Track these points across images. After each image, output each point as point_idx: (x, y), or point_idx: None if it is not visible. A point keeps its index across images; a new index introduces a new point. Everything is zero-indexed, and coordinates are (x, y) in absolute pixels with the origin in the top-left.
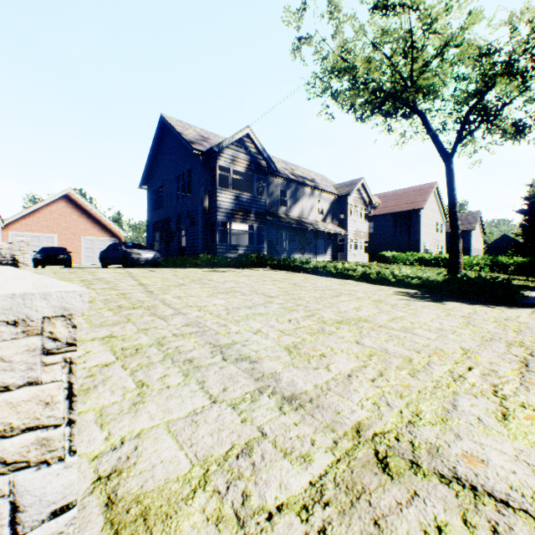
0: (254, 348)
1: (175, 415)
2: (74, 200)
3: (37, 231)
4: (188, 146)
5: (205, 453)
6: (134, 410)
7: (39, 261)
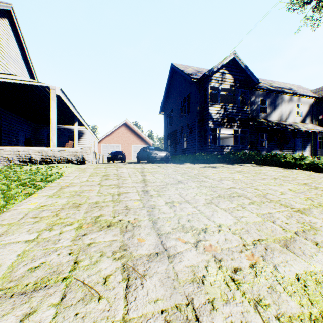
0: None
1: None
2: (128, 125)
3: (112, 143)
4: (187, 78)
5: None
6: None
7: (109, 159)
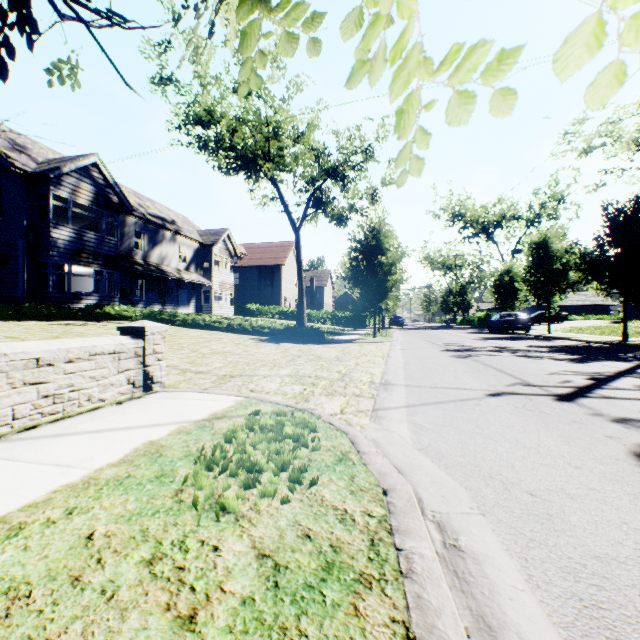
0: (171, 363)
1: None
2: None
3: None
4: None
5: (177, 380)
6: None
7: None
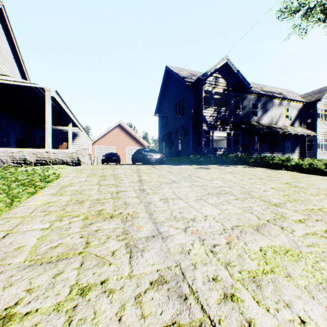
0: None
1: None
2: (123, 127)
3: (106, 145)
4: (182, 81)
5: None
6: None
7: (104, 160)
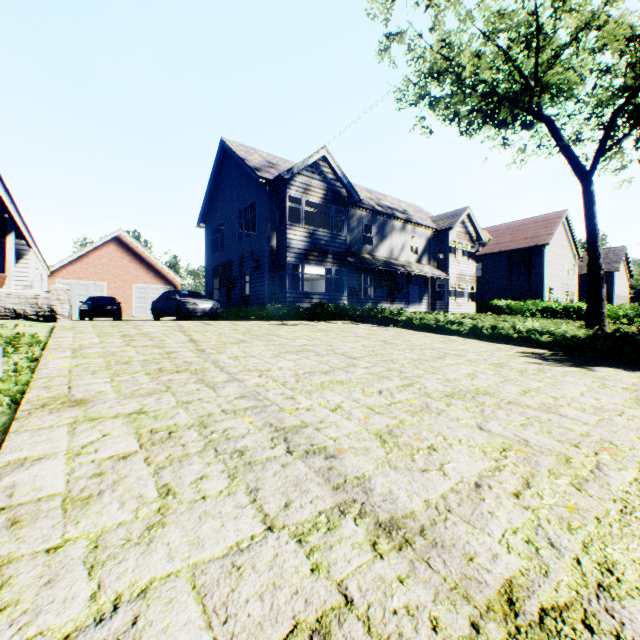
0: (332, 433)
1: (208, 551)
2: (125, 242)
3: (85, 279)
4: (252, 174)
5: (247, 639)
6: (146, 539)
7: (86, 312)
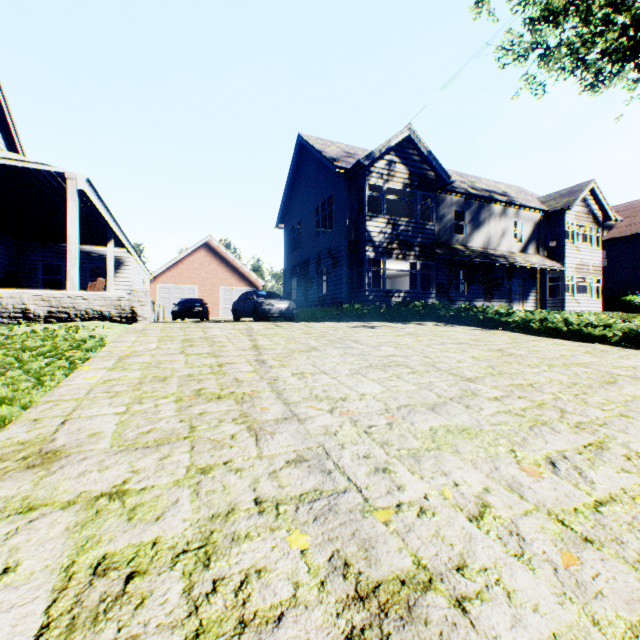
0: (505, 636)
1: None
2: (213, 248)
3: (180, 283)
4: (329, 165)
5: None
6: None
7: (177, 313)
